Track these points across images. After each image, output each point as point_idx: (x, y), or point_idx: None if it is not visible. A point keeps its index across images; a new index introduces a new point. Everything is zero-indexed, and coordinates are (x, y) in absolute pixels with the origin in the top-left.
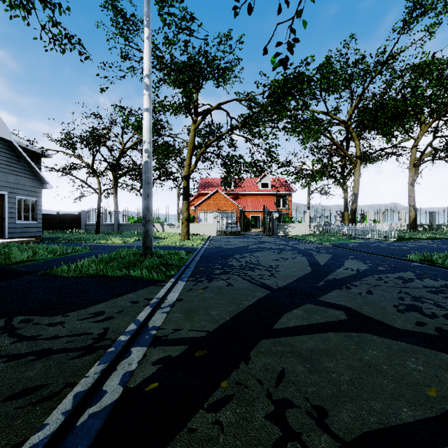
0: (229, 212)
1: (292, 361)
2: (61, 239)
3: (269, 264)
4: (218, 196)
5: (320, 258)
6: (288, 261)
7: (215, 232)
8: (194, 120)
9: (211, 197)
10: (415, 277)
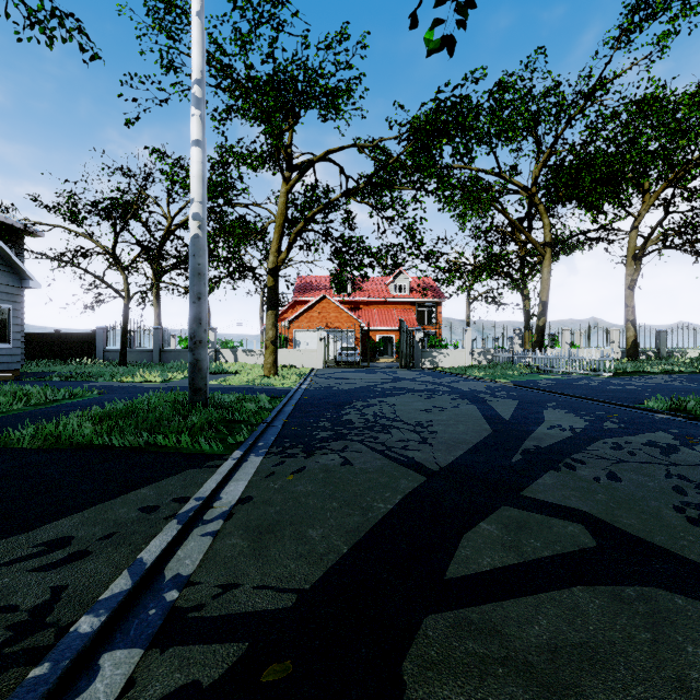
0: (343, 331)
1: (513, 696)
2: (53, 376)
3: (416, 420)
4: (326, 305)
5: (501, 407)
6: (446, 413)
7: (321, 363)
8: (286, 177)
9: (314, 307)
10: (677, 442)
